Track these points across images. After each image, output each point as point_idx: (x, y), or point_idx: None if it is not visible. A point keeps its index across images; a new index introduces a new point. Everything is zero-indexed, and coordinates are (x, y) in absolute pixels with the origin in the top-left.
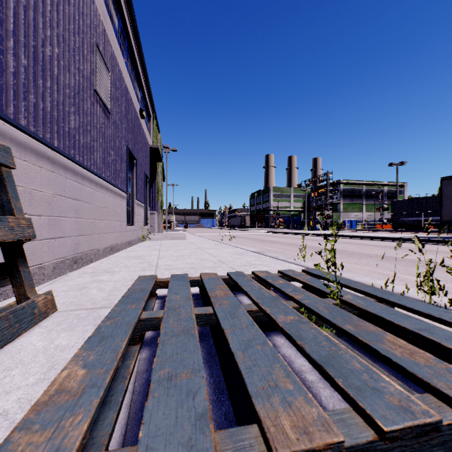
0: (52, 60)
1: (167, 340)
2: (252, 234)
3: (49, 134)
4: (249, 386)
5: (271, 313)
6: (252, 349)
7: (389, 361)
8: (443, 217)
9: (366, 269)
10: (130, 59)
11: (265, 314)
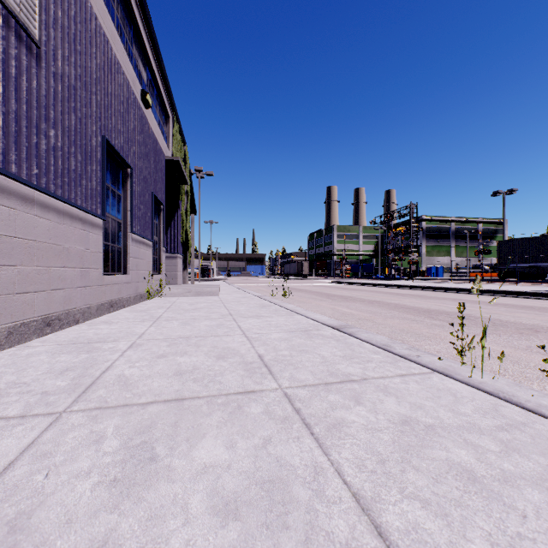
0: None
1: None
2: (313, 286)
3: None
4: None
5: None
6: None
7: None
8: None
9: None
10: (119, 2)
11: None
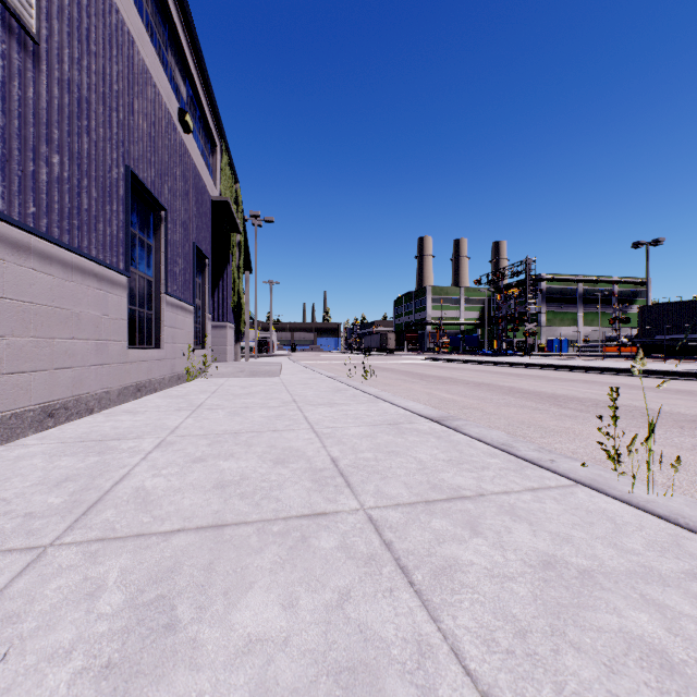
0: None
1: None
2: (401, 364)
3: None
4: None
5: None
6: None
7: None
8: None
9: None
10: None
11: None
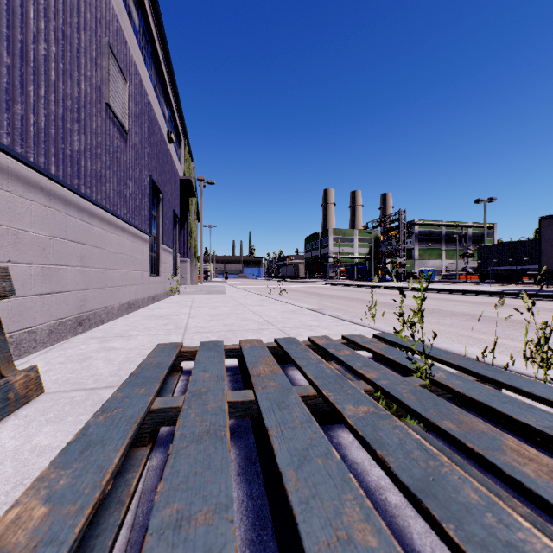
0: (48, 61)
1: (183, 448)
2: (307, 287)
3: (42, 157)
4: (306, 541)
5: (336, 402)
6: (310, 465)
7: (519, 487)
8: (542, 265)
9: (451, 331)
10: (154, 68)
11: (326, 402)
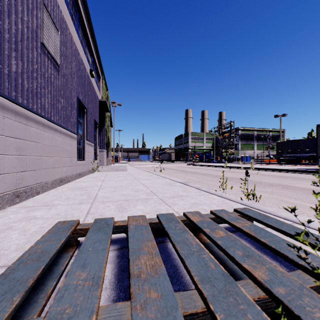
0: None
1: None
2: (176, 166)
3: None
4: None
5: None
6: None
7: None
8: (318, 154)
9: (273, 197)
10: (81, 29)
11: None
